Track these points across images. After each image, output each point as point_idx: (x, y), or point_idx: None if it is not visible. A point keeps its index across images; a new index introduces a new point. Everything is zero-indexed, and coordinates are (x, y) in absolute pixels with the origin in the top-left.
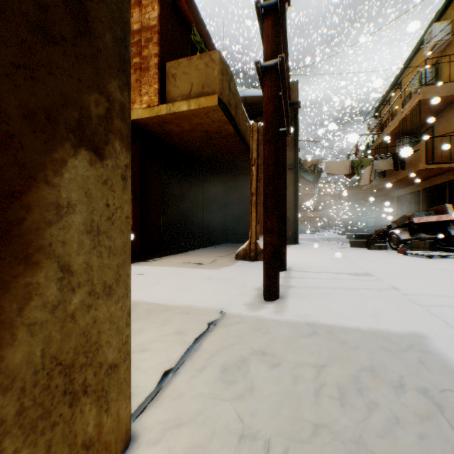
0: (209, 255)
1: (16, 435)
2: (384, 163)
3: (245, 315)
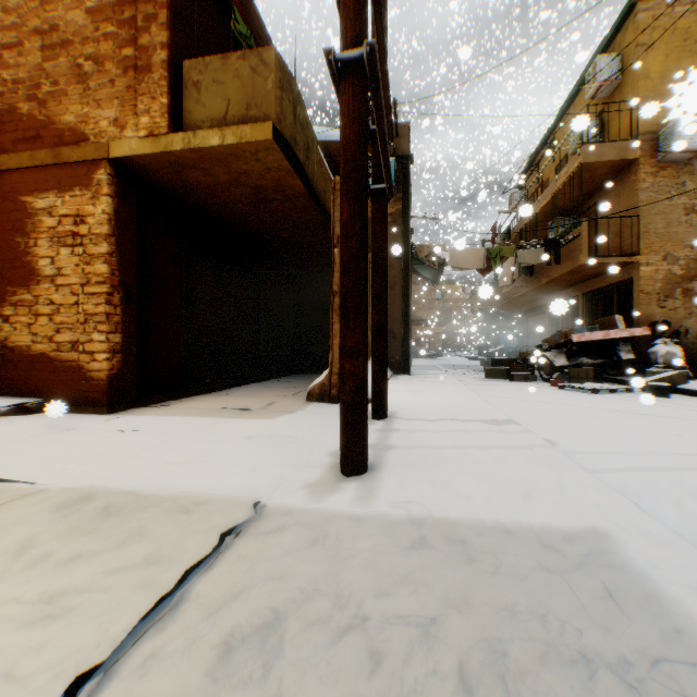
0: (265, 395)
1: None
2: (533, 254)
3: (301, 508)
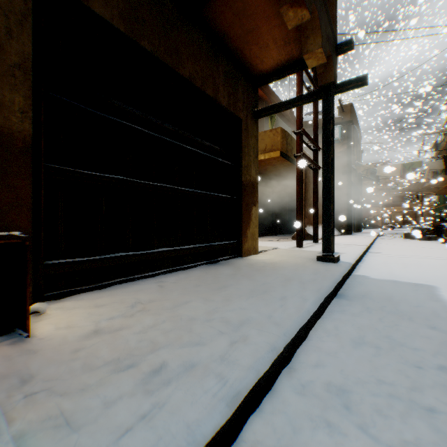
0: (276, 238)
1: (250, 239)
2: (439, 163)
3: (286, 248)
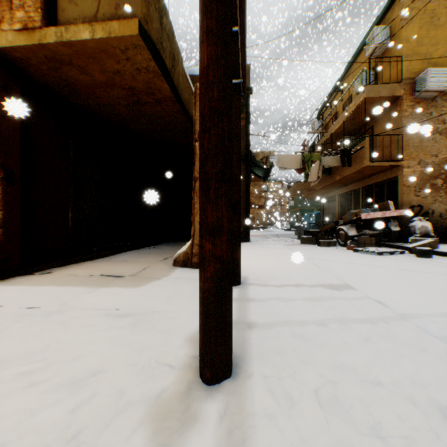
0: (140, 260)
1: None
2: (332, 159)
3: None
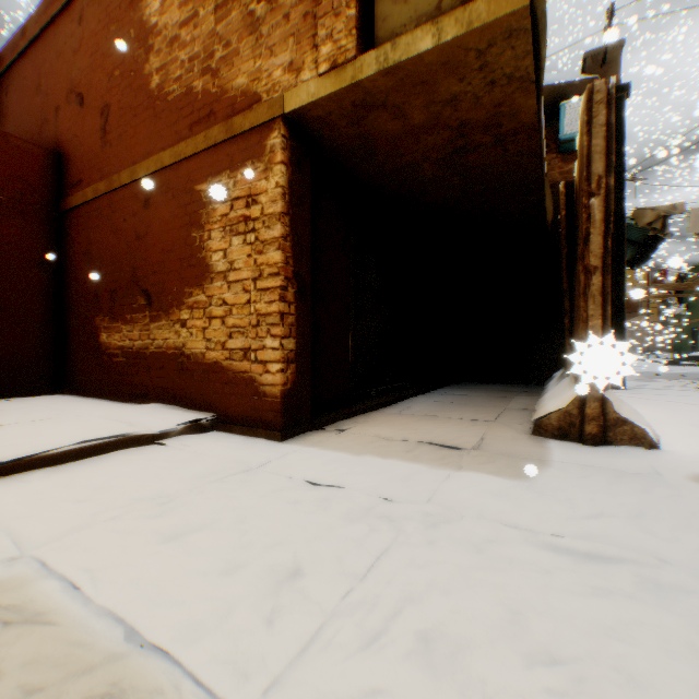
0: (455, 417)
1: None
2: None
3: None
